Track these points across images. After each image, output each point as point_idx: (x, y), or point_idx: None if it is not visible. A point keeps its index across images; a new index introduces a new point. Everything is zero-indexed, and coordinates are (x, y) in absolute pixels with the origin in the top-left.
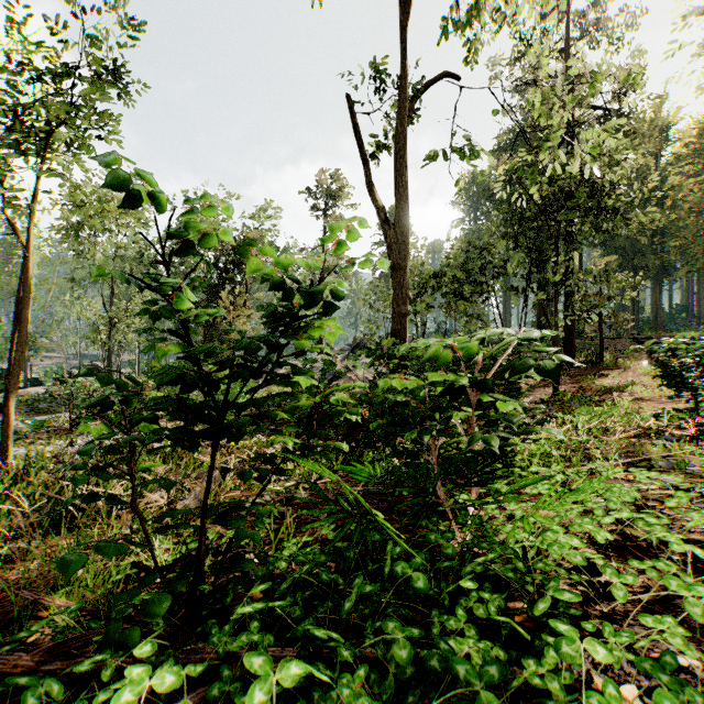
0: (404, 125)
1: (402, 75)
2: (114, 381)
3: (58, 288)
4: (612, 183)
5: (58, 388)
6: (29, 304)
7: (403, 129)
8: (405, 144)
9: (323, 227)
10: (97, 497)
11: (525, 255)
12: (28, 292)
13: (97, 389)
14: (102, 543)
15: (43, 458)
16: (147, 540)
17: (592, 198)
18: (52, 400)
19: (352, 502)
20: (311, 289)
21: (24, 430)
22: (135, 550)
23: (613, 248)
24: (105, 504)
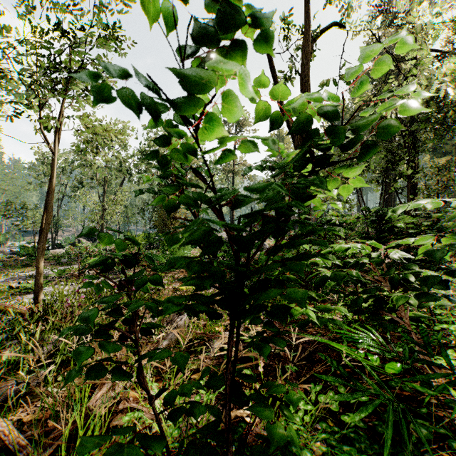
0: (308, 58)
1: (306, 21)
2: (116, 241)
3: (72, 188)
4: (451, 102)
5: (72, 250)
6: (51, 190)
7: (307, 60)
8: (308, 72)
9: (234, 145)
10: (103, 370)
11: (381, 158)
12: (51, 182)
13: (94, 251)
14: (113, 449)
15: (62, 295)
16: (160, 426)
17: (438, 113)
18: (68, 257)
19: (378, 381)
20: (363, 122)
21: (52, 275)
22: (138, 414)
23: (440, 153)
24: (112, 380)
